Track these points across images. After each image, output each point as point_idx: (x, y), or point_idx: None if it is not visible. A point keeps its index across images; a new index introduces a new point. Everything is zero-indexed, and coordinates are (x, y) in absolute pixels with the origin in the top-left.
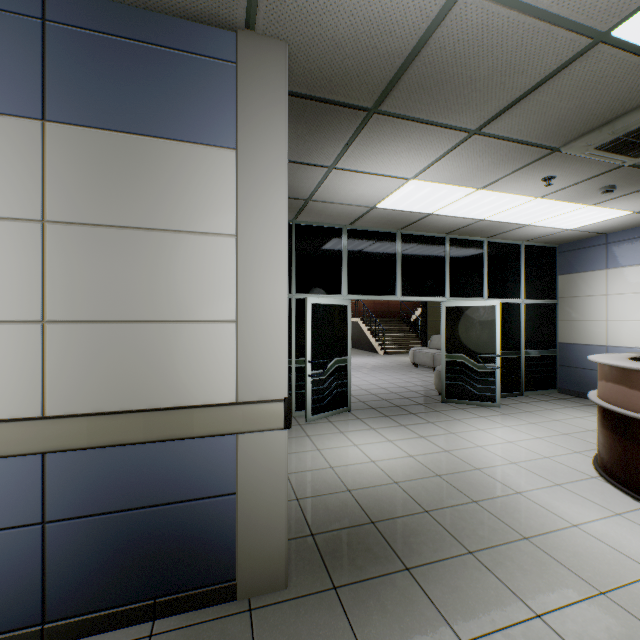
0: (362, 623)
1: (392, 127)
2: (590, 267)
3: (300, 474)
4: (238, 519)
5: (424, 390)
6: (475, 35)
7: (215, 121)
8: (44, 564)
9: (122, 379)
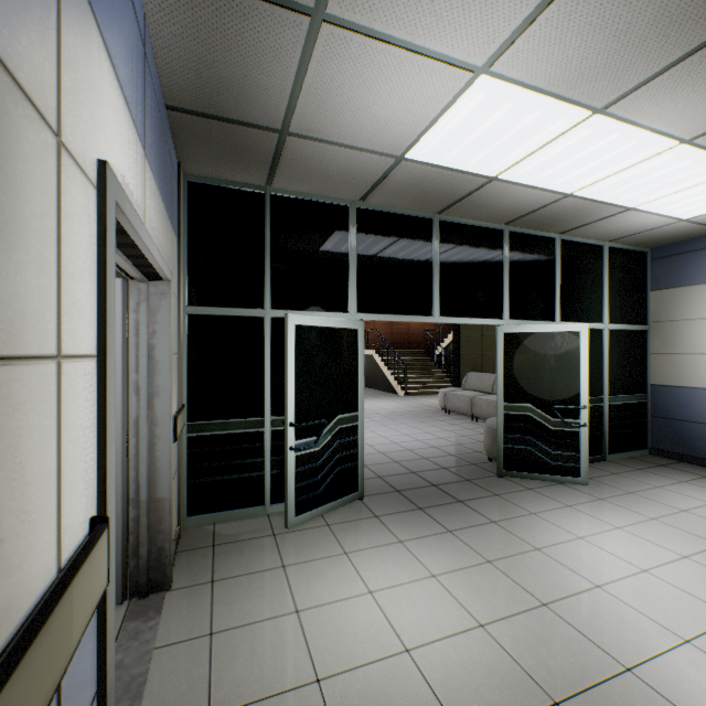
0: None
1: None
2: (701, 278)
3: None
4: None
5: (467, 452)
6: None
7: None
8: None
9: None
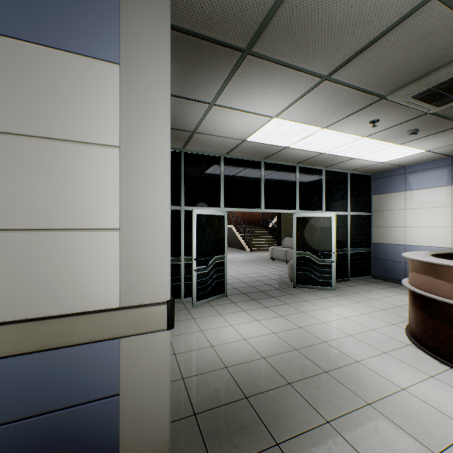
0: None
1: (262, 69)
2: (394, 190)
3: (186, 354)
4: (121, 419)
5: (280, 278)
6: None
7: (97, 34)
8: None
9: None
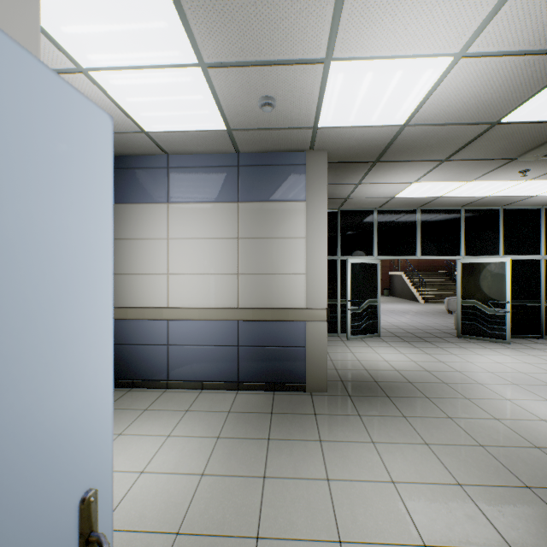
0: (359, 405)
1: (390, 165)
2: None
3: (339, 361)
4: (306, 358)
5: (447, 329)
6: (420, 134)
7: (297, 191)
8: (238, 361)
9: (263, 296)
